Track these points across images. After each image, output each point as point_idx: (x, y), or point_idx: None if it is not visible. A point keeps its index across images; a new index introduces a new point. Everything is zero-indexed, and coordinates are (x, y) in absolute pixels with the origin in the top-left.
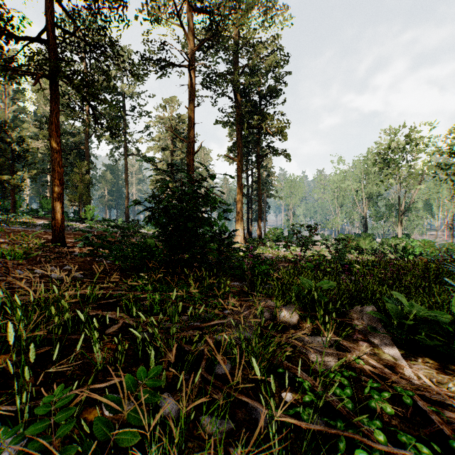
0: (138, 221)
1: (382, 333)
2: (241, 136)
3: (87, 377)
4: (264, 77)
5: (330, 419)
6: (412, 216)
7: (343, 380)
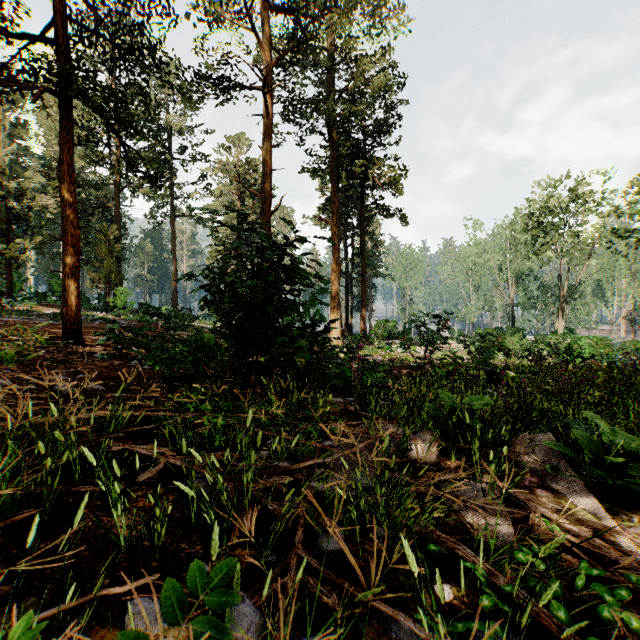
0: (190, 310)
1: (571, 475)
2: (337, 189)
3: (101, 563)
4: (370, 105)
5: (524, 635)
6: (578, 303)
7: (538, 563)
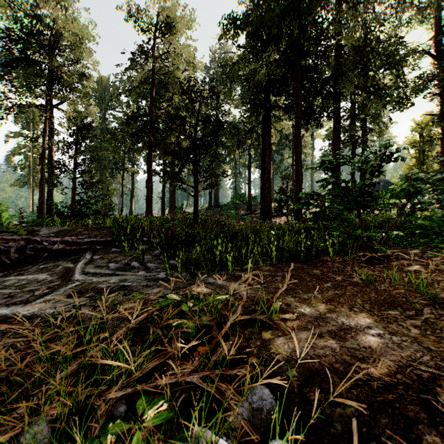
0: None
1: None
2: None
3: None
4: None
5: None
6: None
7: None
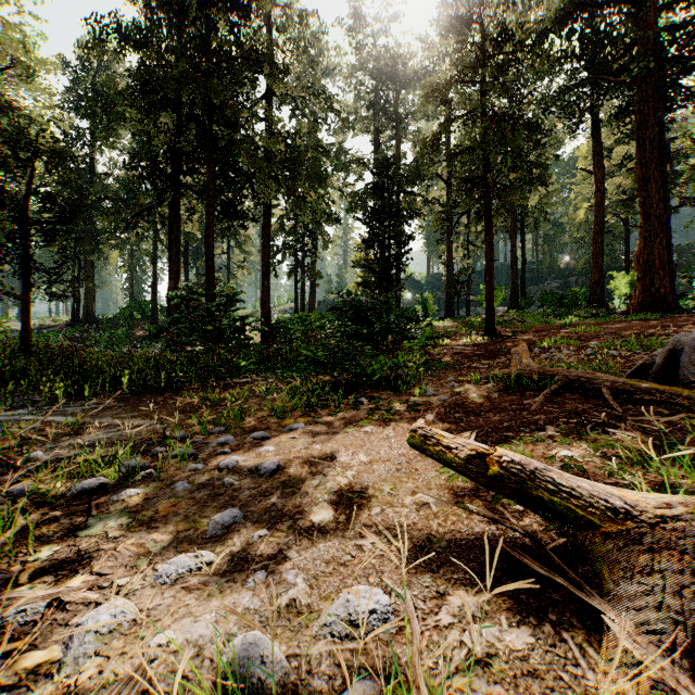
0: None
1: None
2: None
3: None
4: None
5: None
6: None
7: None
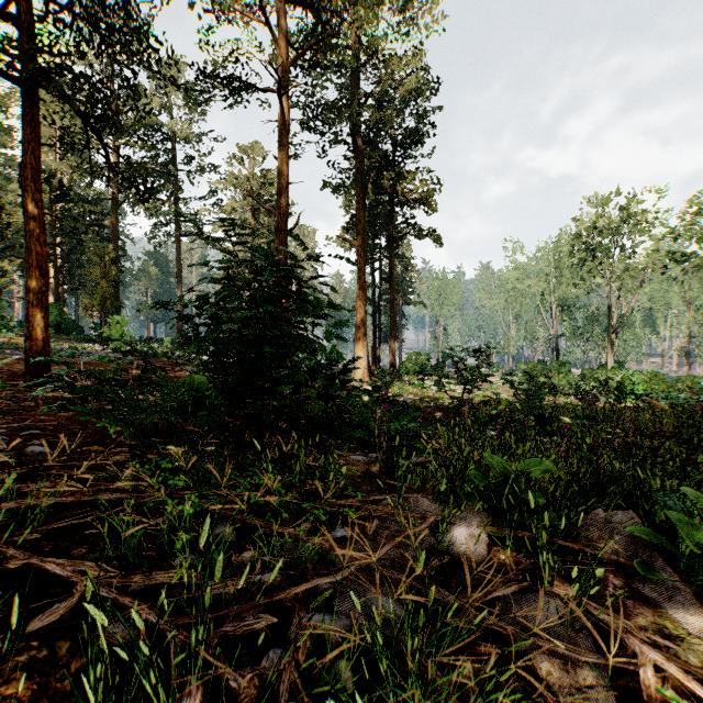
0: None
1: (672, 580)
2: (363, 205)
3: None
4: (399, 112)
5: None
6: (628, 334)
7: None
